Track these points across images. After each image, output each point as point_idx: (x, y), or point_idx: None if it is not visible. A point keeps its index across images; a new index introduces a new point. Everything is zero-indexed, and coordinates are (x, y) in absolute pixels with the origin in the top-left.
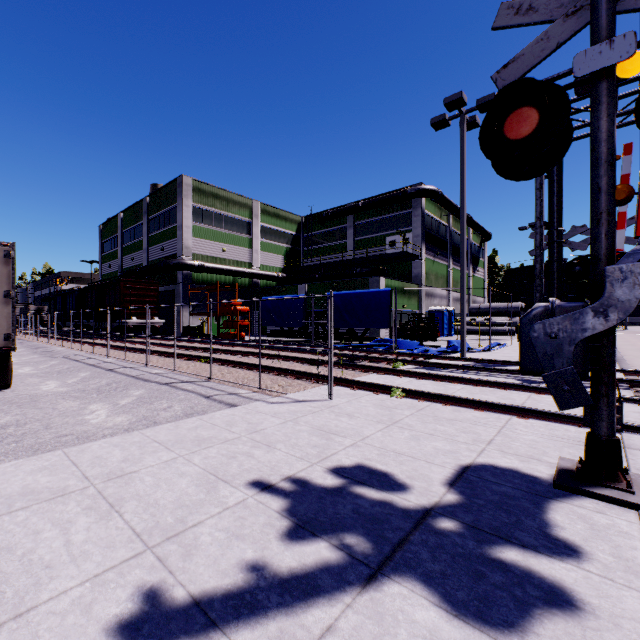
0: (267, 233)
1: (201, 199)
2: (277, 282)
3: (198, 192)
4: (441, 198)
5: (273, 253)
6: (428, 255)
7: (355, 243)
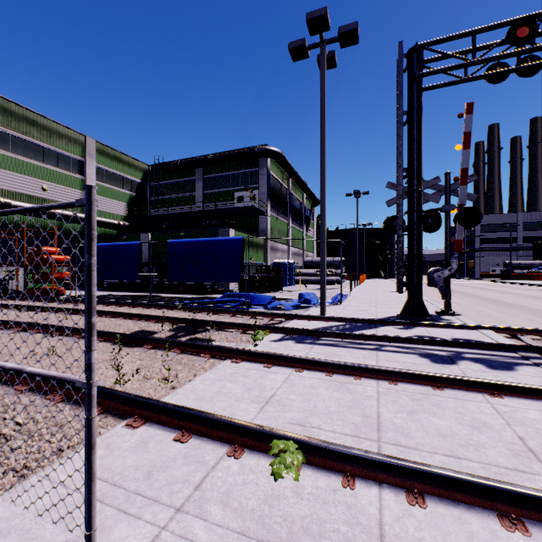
0: (106, 176)
1: (8, 121)
2: (118, 230)
3: (3, 112)
4: (284, 161)
5: (113, 199)
6: (273, 212)
7: (204, 196)
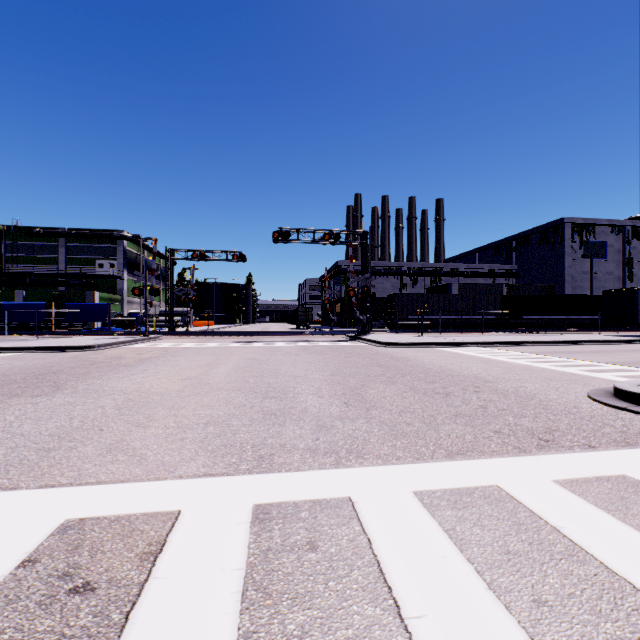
0: None
1: None
2: None
3: None
4: (138, 242)
5: None
6: (129, 276)
7: (68, 259)
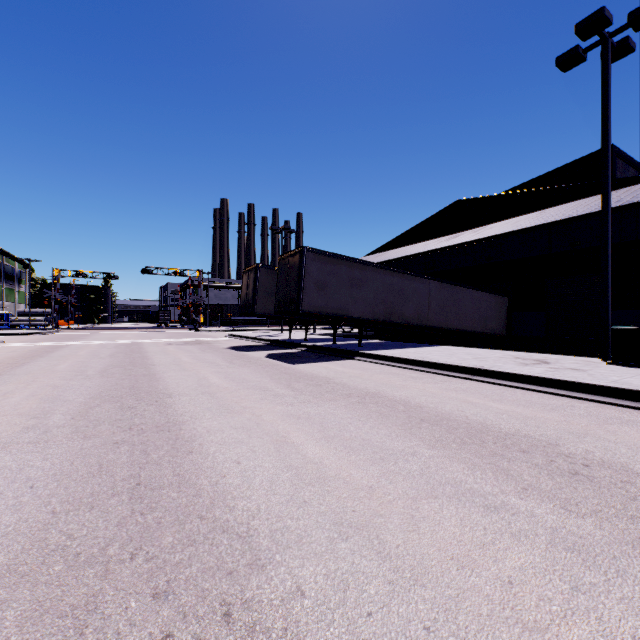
0: None
1: None
2: None
3: None
4: (3, 252)
5: None
6: None
7: None
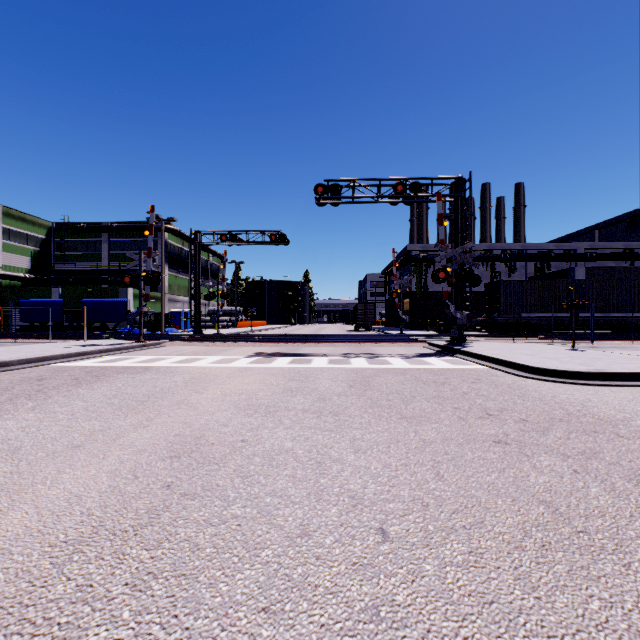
0: (11, 235)
1: None
2: (24, 282)
3: None
4: (180, 234)
5: (18, 254)
6: (172, 272)
7: (111, 255)
